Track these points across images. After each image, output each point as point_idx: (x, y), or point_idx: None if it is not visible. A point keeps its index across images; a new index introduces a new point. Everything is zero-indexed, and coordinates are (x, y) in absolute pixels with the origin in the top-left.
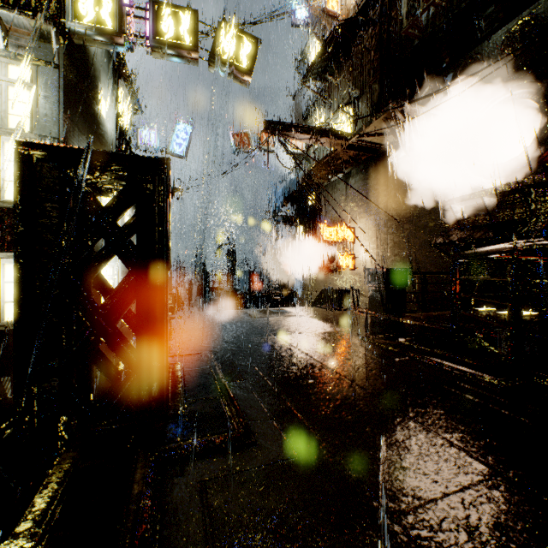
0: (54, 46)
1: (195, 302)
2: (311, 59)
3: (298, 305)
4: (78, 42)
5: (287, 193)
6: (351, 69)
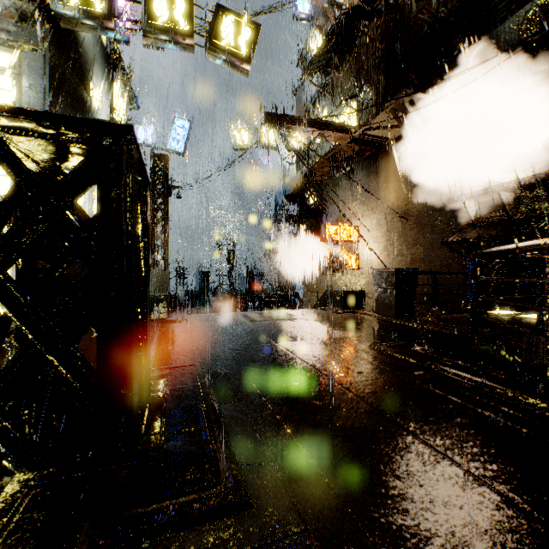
0: (38, 29)
1: (194, 303)
2: (313, 53)
3: (299, 306)
4: (65, 26)
5: (288, 191)
6: (355, 61)
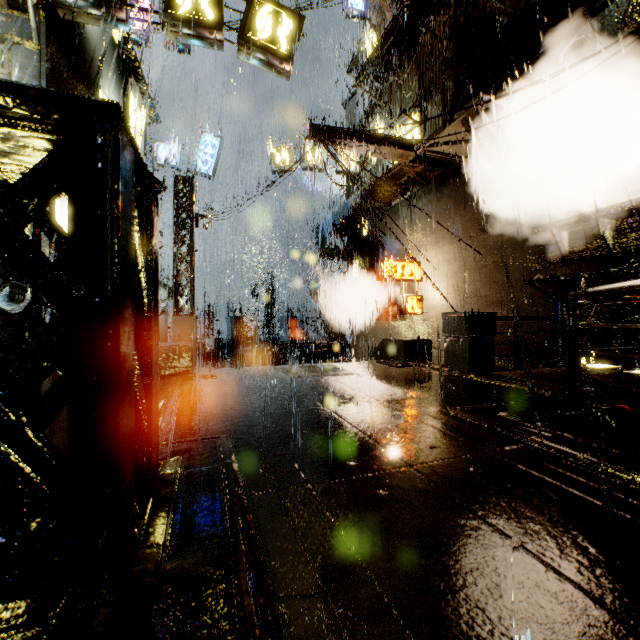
0: (31, 19)
1: (226, 354)
2: (366, 57)
3: (351, 358)
4: (66, 17)
5: (337, 221)
6: (418, 64)
